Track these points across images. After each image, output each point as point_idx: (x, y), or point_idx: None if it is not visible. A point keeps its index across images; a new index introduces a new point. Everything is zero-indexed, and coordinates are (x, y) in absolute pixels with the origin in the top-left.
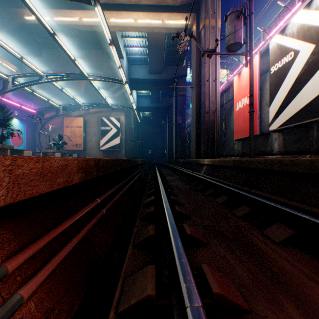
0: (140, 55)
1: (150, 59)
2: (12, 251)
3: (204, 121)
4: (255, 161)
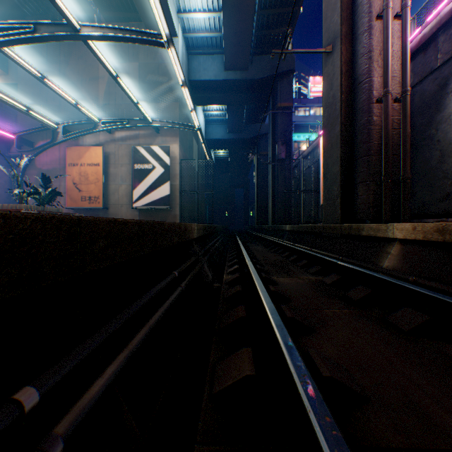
0: (209, 32)
1: (226, 35)
2: None
3: (369, 124)
4: None
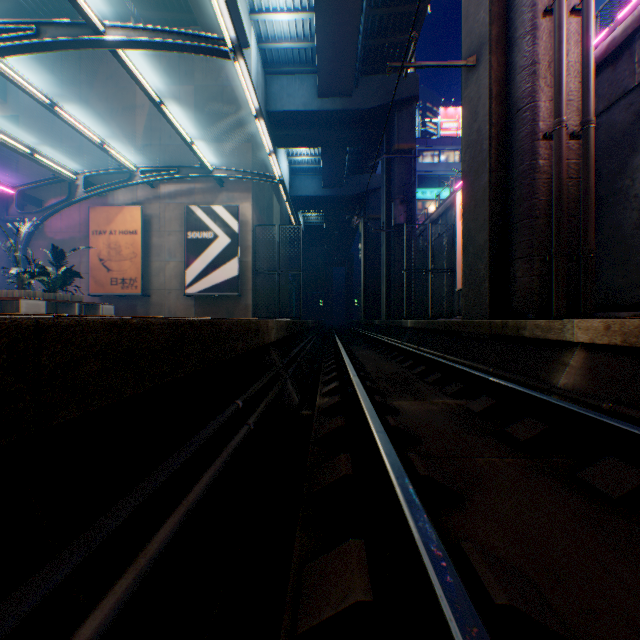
0: (295, 41)
1: (321, 45)
2: None
3: (532, 171)
4: None
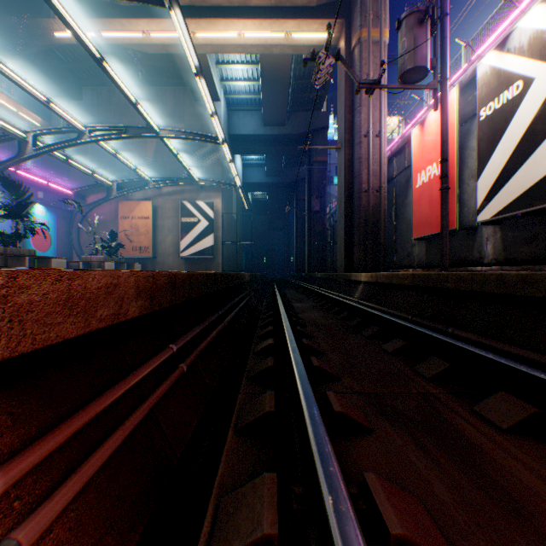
0: (249, 94)
1: (265, 101)
2: (6, 451)
3: (360, 206)
4: (453, 277)
